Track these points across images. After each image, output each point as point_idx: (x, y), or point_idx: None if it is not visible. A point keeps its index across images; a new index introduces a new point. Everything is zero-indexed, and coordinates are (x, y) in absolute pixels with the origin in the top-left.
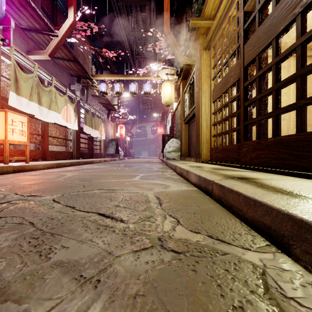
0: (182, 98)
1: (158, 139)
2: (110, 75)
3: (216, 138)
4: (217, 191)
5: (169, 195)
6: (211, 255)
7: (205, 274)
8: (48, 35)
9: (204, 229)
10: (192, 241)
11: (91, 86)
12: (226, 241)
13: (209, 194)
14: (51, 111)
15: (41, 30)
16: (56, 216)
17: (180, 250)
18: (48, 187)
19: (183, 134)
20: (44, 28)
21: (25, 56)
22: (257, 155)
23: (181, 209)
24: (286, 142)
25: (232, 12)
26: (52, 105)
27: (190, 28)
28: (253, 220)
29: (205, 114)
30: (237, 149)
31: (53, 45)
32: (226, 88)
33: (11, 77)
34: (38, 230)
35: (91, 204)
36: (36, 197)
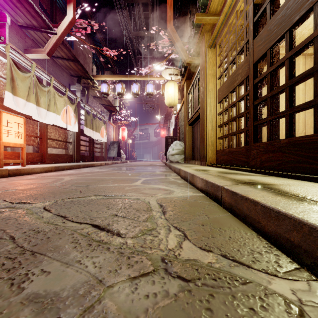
0: (185, 99)
1: (161, 142)
2: (111, 75)
3: (221, 140)
4: (228, 198)
5: (174, 202)
6: (228, 284)
7: (224, 316)
8: (47, 33)
9: (217, 246)
10: (203, 262)
11: (92, 86)
12: (245, 262)
13: (218, 201)
14: (50, 113)
15: (39, 27)
16: (43, 228)
17: (189, 277)
18: (41, 193)
19: (187, 136)
20: (42, 25)
21: (21, 54)
22: (268, 158)
23: (188, 220)
24: (303, 143)
25: (240, 6)
26: (51, 106)
27: (194, 25)
28: (275, 235)
29: (211, 115)
30: (245, 151)
31: (52, 43)
32: (233, 87)
33: (7, 76)
34: (18, 247)
35: (85, 213)
36: (25, 205)
